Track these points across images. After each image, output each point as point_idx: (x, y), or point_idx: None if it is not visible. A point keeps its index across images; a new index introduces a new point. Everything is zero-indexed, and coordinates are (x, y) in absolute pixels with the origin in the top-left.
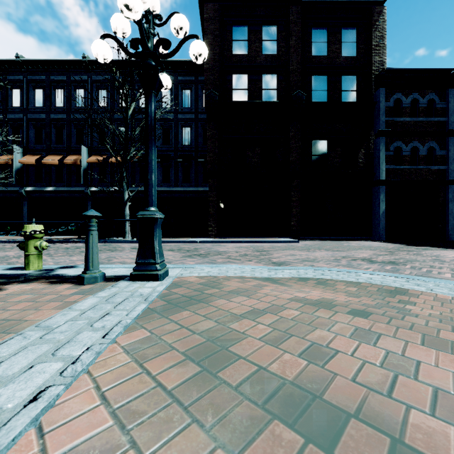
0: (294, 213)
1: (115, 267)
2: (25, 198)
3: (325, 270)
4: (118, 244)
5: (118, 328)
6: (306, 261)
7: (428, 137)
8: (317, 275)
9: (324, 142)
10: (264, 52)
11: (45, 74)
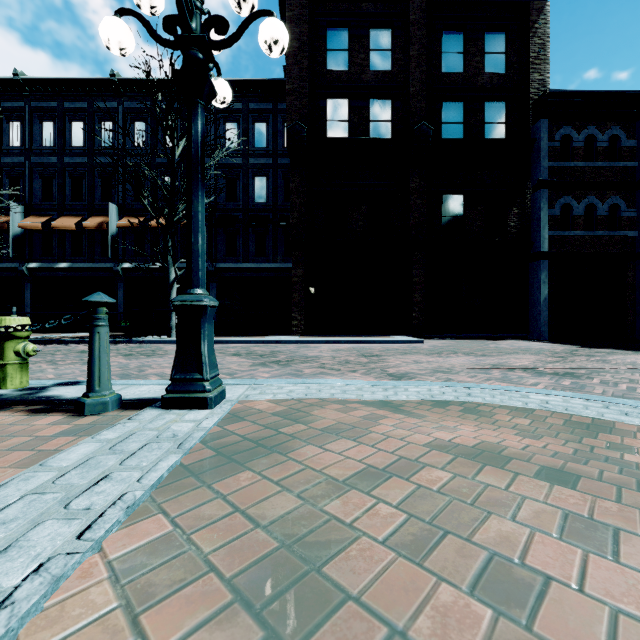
0: (416, 300)
1: (144, 383)
2: (28, 279)
3: (472, 388)
4: (159, 345)
5: (115, 513)
6: (439, 372)
7: (610, 190)
8: (461, 396)
9: (460, 198)
10: (373, 66)
11: (57, 100)
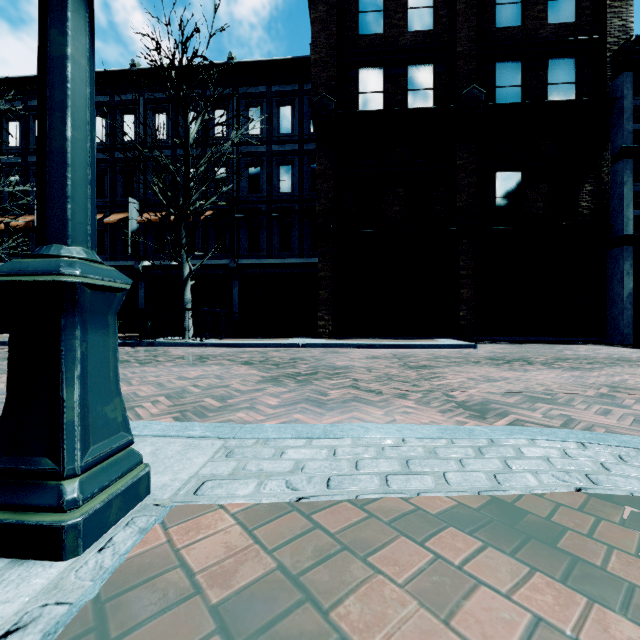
0: (463, 296)
1: None
2: None
3: None
4: (169, 348)
5: None
6: (537, 400)
7: None
8: None
9: (517, 175)
10: (412, 27)
11: None
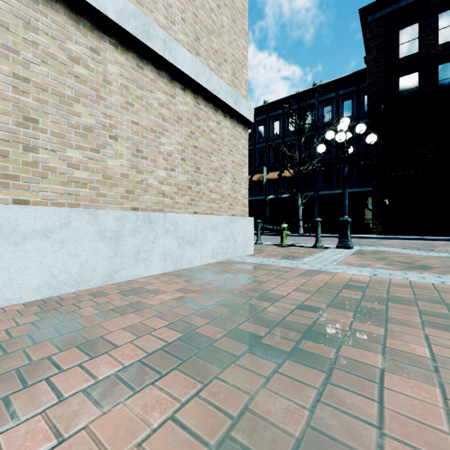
0: None
1: None
2: None
3: None
4: (296, 237)
5: (347, 255)
6: None
7: None
8: None
9: None
10: (442, 40)
11: None
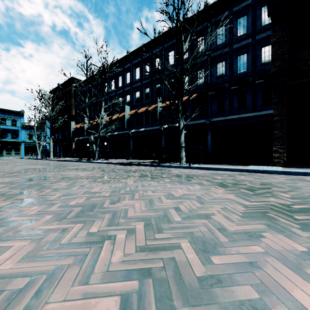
0: None
1: None
2: (131, 137)
3: None
4: (171, 169)
5: None
6: None
7: None
8: None
9: None
10: None
11: (140, 57)
